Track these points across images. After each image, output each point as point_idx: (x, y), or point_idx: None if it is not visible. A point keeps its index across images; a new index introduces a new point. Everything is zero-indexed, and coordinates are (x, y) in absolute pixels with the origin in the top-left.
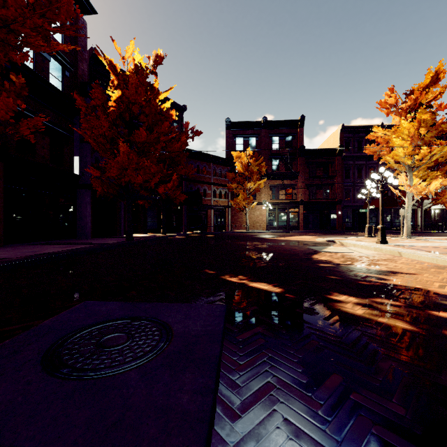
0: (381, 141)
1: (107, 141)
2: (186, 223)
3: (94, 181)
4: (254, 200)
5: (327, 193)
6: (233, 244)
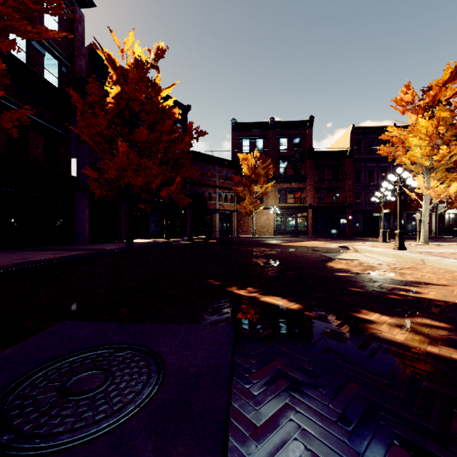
0: (396, 141)
1: (105, 140)
2: (190, 228)
3: (92, 183)
4: (261, 204)
5: (337, 197)
6: (240, 250)
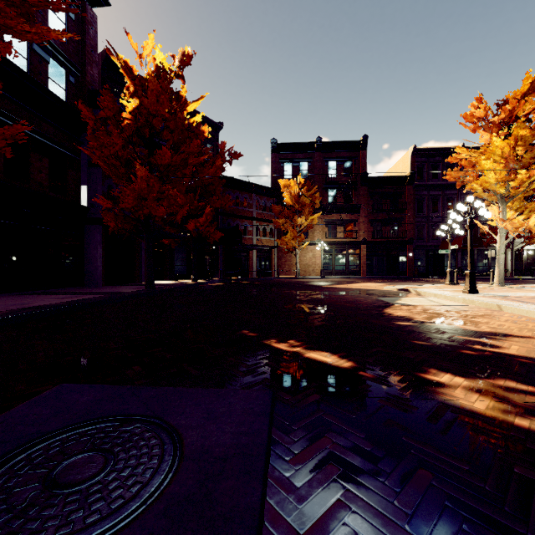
0: (466, 164)
1: (121, 163)
2: (222, 267)
3: (105, 214)
4: (306, 238)
5: (396, 231)
6: (281, 293)
